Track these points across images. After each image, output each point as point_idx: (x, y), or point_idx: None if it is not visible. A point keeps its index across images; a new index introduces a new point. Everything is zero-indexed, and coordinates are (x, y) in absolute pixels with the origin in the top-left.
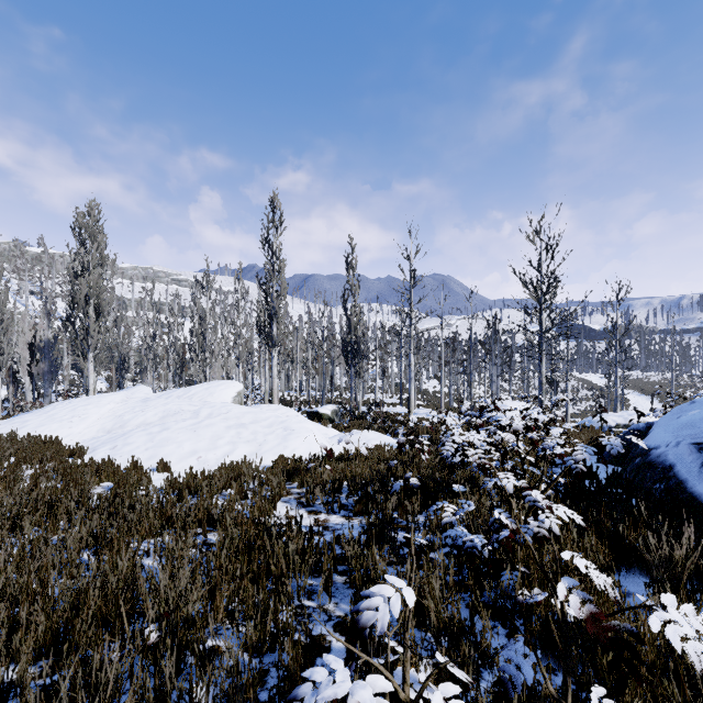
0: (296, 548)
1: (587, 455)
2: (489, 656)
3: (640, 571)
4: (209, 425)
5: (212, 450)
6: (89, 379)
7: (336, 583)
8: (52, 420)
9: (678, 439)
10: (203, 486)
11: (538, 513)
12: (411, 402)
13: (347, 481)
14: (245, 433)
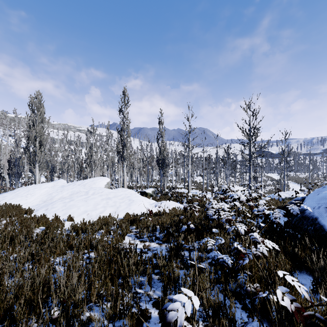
0: (133, 262)
1: (281, 214)
2: (234, 322)
3: (306, 272)
4: (93, 198)
5: (94, 210)
6: (36, 176)
7: (154, 279)
8: (17, 196)
9: (319, 205)
10: (89, 228)
11: (257, 244)
12: (189, 187)
13: (159, 226)
14: (110, 202)
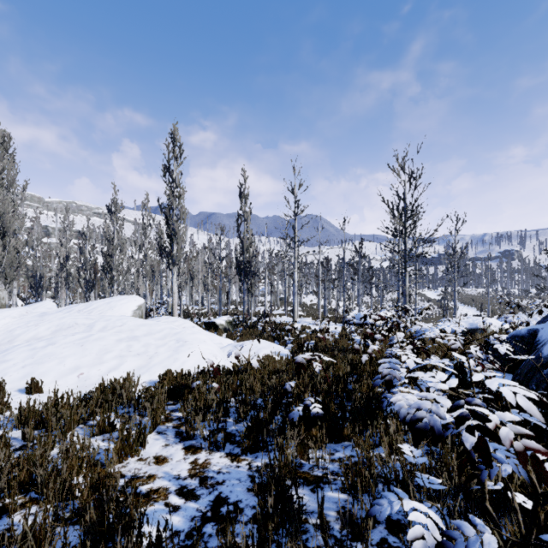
0: None
1: None
2: None
3: None
4: (98, 339)
5: (97, 366)
6: None
7: None
8: None
9: None
10: (53, 420)
11: None
12: (295, 313)
13: (235, 402)
14: (136, 346)
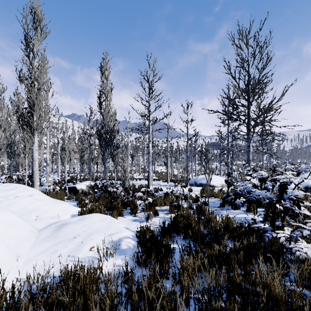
0: None
1: None
2: None
3: None
4: None
5: None
6: None
7: None
8: None
9: None
10: None
11: None
12: (150, 177)
13: None
14: None
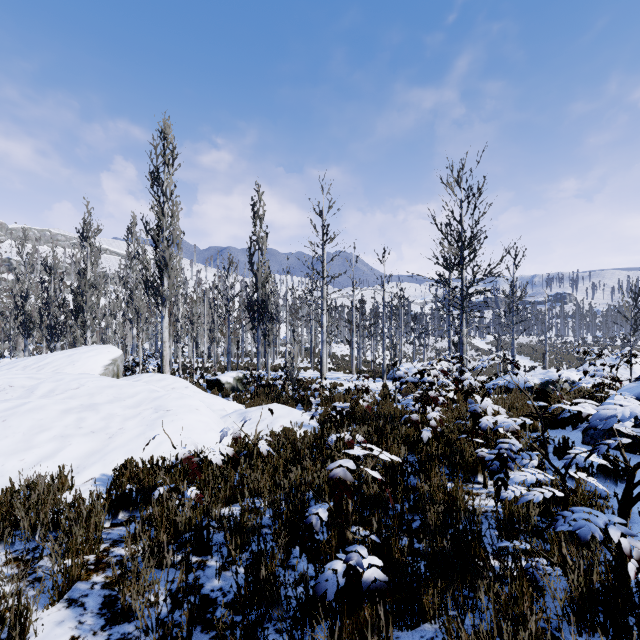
0: None
1: None
2: None
3: None
4: (33, 409)
5: (19, 453)
6: None
7: None
8: None
9: None
10: None
11: None
12: (323, 366)
13: (223, 529)
14: (92, 419)
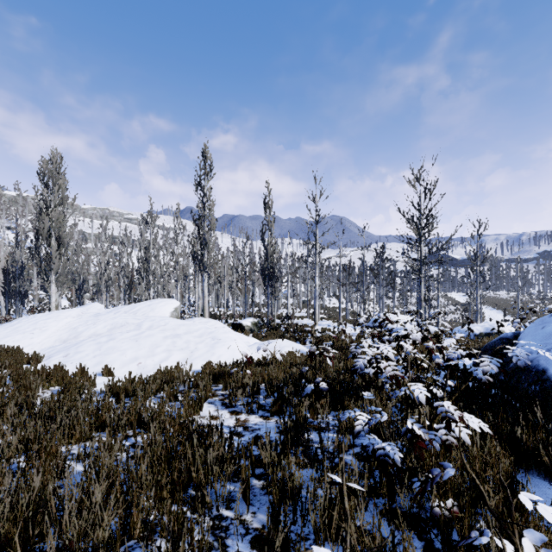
0: (215, 455)
1: (493, 366)
2: None
3: (538, 473)
4: (149, 336)
5: (151, 357)
6: (51, 298)
7: (254, 489)
8: (16, 332)
9: (548, 347)
10: (138, 390)
11: (451, 424)
12: (316, 316)
13: (265, 384)
14: (179, 342)
